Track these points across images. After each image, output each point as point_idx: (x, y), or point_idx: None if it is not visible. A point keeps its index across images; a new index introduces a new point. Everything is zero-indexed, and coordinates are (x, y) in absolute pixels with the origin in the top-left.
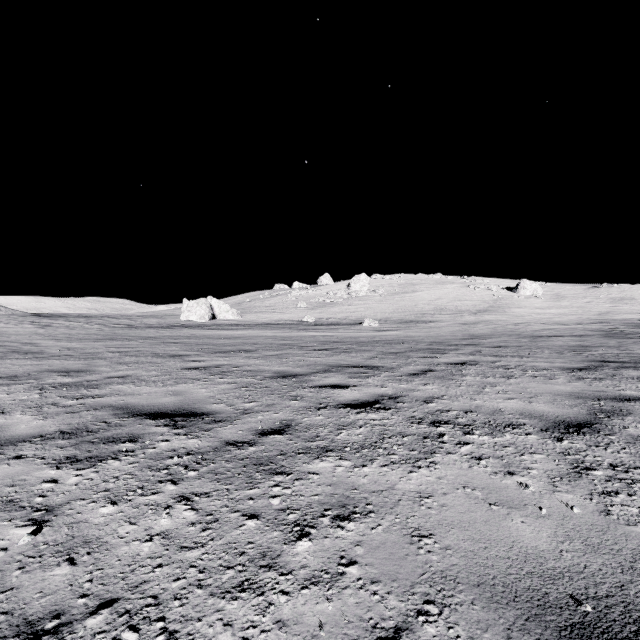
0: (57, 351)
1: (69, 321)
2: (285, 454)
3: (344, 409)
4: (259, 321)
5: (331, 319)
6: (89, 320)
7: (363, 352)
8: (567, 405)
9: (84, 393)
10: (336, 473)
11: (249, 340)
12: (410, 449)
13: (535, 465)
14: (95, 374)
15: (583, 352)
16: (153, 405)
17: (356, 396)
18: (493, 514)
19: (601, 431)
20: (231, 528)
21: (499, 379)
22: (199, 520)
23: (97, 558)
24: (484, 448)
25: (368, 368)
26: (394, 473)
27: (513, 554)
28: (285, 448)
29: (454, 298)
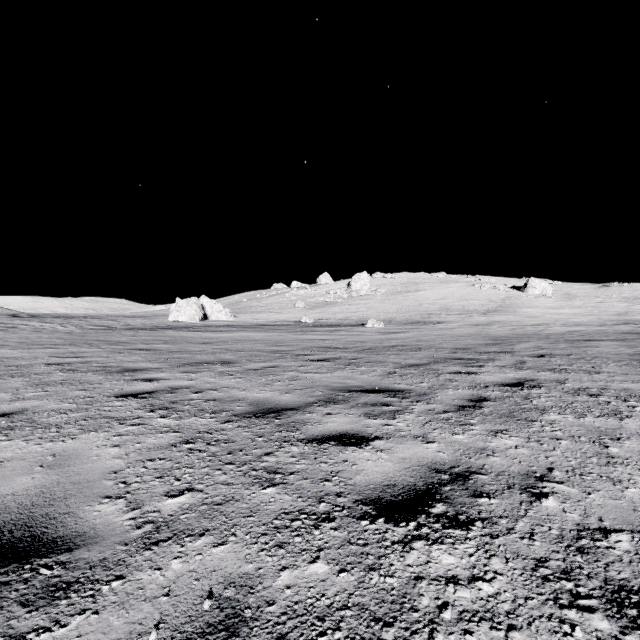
0: None
1: (43, 322)
2: None
3: (372, 524)
4: (253, 322)
5: (331, 320)
6: (67, 321)
7: (375, 364)
8: None
9: None
10: None
11: (235, 345)
12: None
13: None
14: None
15: None
16: None
17: (387, 471)
18: None
19: None
20: None
21: (606, 420)
22: None
23: None
24: None
25: (389, 394)
26: None
27: None
28: None
29: (460, 297)
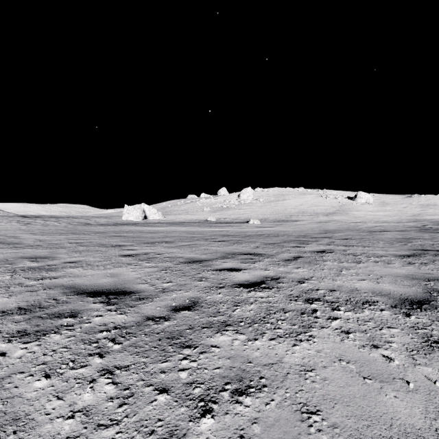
0: (31, 242)
1: (44, 220)
2: (192, 328)
3: (238, 288)
4: (177, 220)
5: (227, 219)
6: (58, 220)
7: (250, 243)
8: (406, 285)
9: (44, 275)
10: (233, 346)
11: (169, 234)
12: (291, 324)
13: (393, 339)
14: (55, 260)
15: (407, 243)
16: (94, 285)
17: (247, 277)
18: (368, 388)
19: (438, 307)
20: (144, 403)
21: (351, 264)
22: (117, 395)
23: (21, 438)
24: (350, 323)
25: (254, 255)
26: (281, 346)
27: (394, 433)
28: (193, 323)
29: (312, 204)
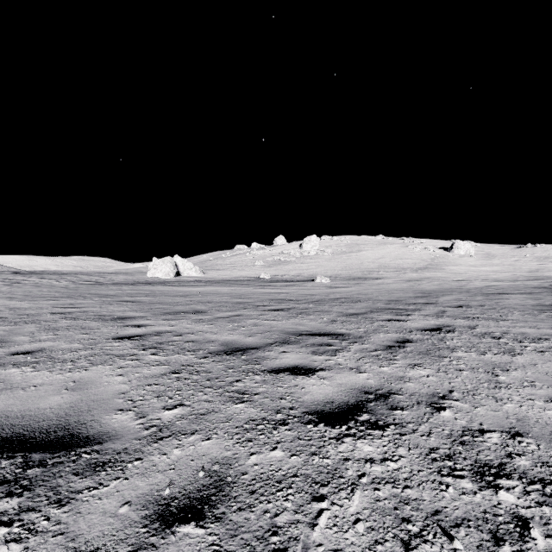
0: None
1: (41, 278)
2: None
3: (315, 427)
4: (219, 278)
5: (285, 276)
6: (61, 277)
7: (321, 313)
8: None
9: None
10: None
11: (205, 298)
12: None
13: None
14: (2, 347)
15: None
16: (24, 415)
17: (328, 392)
18: None
19: None
20: None
21: (501, 356)
22: None
23: None
24: None
25: (332, 337)
26: None
27: None
28: None
29: (396, 257)
